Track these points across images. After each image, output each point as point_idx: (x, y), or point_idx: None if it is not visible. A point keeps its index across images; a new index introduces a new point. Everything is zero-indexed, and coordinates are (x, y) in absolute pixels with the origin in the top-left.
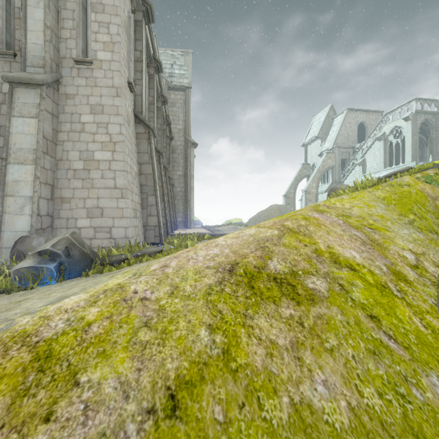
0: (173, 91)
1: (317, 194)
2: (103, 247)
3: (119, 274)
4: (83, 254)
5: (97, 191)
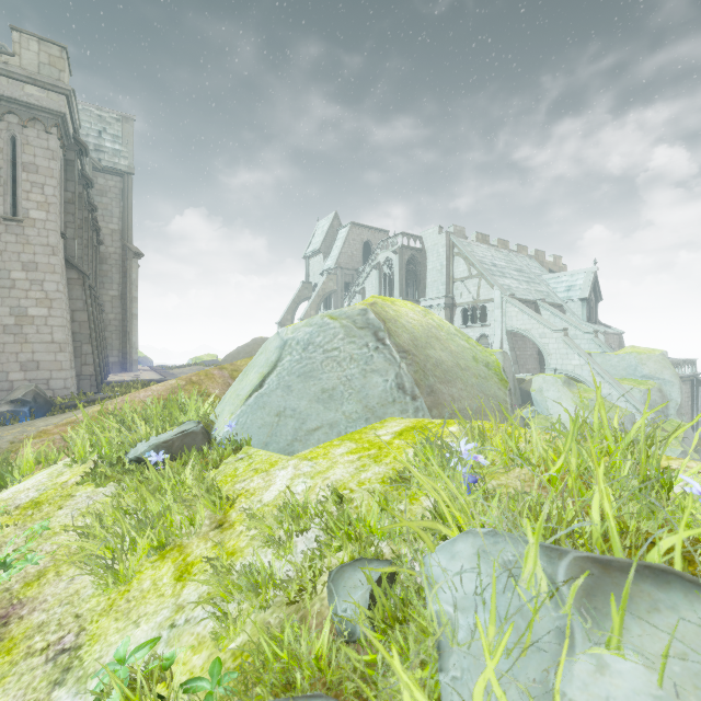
0: (102, 174)
1: None
2: None
3: (94, 406)
4: (46, 401)
5: (32, 345)
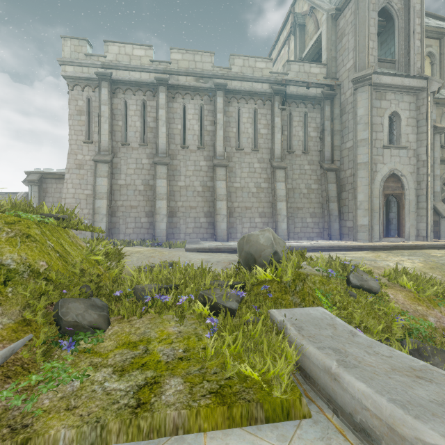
0: (342, 14)
1: None
2: None
3: None
4: None
5: None
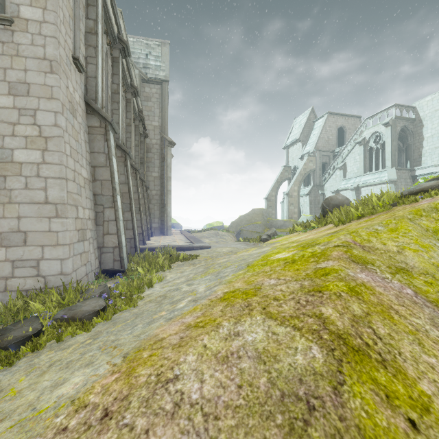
0: (147, 84)
1: (298, 197)
2: (26, 289)
3: None
4: None
5: (17, 207)
